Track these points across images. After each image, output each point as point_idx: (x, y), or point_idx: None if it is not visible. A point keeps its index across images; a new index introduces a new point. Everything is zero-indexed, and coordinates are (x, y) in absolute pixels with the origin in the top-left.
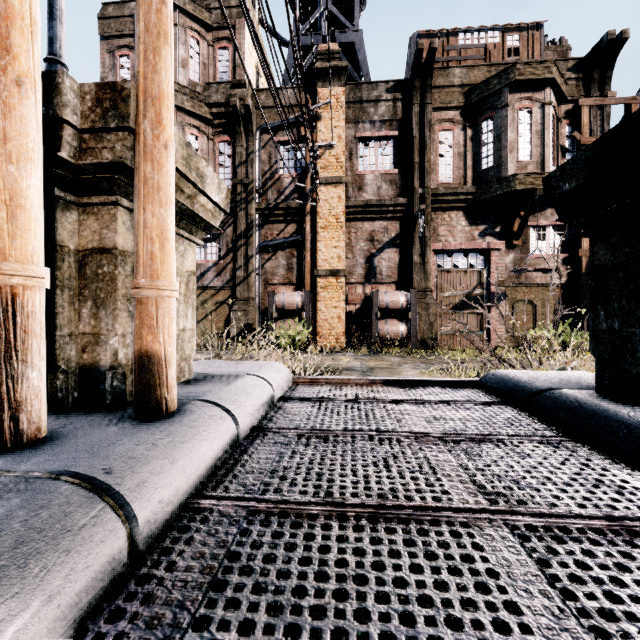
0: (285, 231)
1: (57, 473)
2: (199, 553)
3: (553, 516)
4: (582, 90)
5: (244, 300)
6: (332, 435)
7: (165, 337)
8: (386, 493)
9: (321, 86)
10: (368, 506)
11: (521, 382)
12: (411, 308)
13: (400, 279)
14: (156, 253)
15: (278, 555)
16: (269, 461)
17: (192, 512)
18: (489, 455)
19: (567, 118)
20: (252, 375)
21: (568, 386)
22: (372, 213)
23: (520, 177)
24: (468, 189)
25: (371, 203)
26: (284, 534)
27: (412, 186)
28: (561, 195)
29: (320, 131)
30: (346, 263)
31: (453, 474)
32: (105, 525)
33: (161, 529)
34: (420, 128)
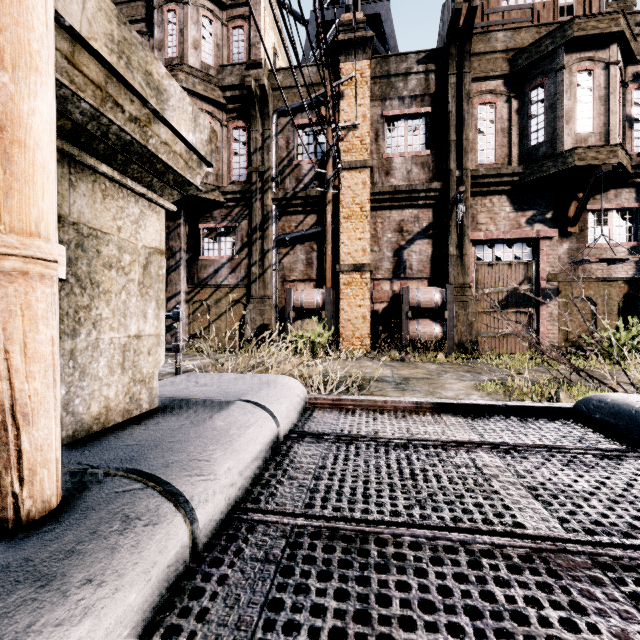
0: (304, 223)
1: None
2: None
3: None
4: None
5: (260, 298)
6: (374, 537)
7: (13, 360)
8: None
9: (344, 60)
10: None
11: None
12: (447, 306)
13: (433, 274)
14: None
15: None
16: None
17: None
18: None
19: (635, 82)
20: (246, 402)
21: None
22: (401, 200)
23: (580, 151)
24: (514, 169)
25: (400, 189)
26: None
27: (447, 168)
28: None
29: (343, 110)
30: (371, 257)
31: None
32: None
33: None
34: (457, 102)
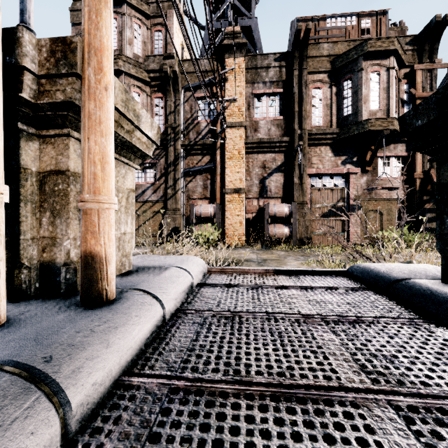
0: (202, 161)
1: (1, 363)
2: (125, 434)
3: (429, 396)
4: (416, 58)
5: (173, 210)
6: (238, 316)
7: (105, 241)
8: (284, 371)
9: (228, 57)
10: (270, 384)
11: (381, 273)
12: (292, 216)
13: (284, 195)
14: (98, 174)
15: (194, 437)
16: (188, 339)
17: (123, 388)
18: (364, 335)
19: (405, 78)
20: (176, 267)
21: (418, 276)
22: (264, 148)
23: (371, 121)
24: (333, 130)
25: (263, 140)
26: (199, 413)
27: (293, 128)
28: (414, 129)
29: (227, 89)
30: (245, 184)
31: (337, 353)
32: (37, 415)
33: (94, 408)
34: (299, 86)
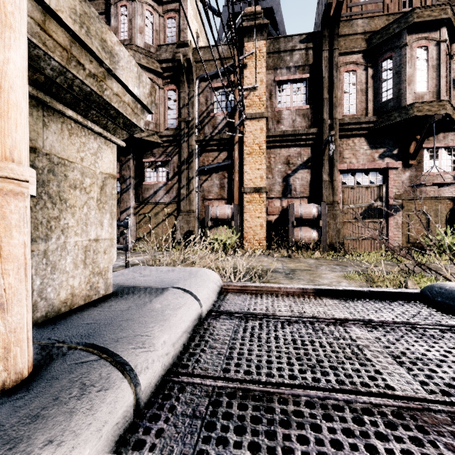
0: (218, 158)
1: None
2: None
3: None
4: None
5: (186, 212)
6: (277, 397)
7: None
8: None
9: (247, 41)
10: None
11: None
12: (322, 218)
13: (311, 194)
14: None
15: None
16: None
17: None
18: None
19: None
20: (177, 289)
21: None
22: (288, 141)
23: (418, 105)
24: (370, 118)
25: (287, 133)
26: None
27: (322, 118)
28: None
29: (246, 77)
30: (267, 182)
31: None
32: None
33: None
34: (328, 70)
